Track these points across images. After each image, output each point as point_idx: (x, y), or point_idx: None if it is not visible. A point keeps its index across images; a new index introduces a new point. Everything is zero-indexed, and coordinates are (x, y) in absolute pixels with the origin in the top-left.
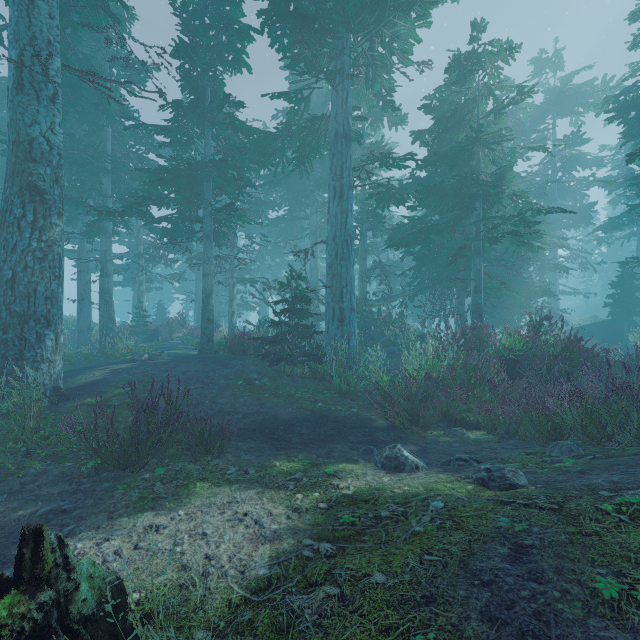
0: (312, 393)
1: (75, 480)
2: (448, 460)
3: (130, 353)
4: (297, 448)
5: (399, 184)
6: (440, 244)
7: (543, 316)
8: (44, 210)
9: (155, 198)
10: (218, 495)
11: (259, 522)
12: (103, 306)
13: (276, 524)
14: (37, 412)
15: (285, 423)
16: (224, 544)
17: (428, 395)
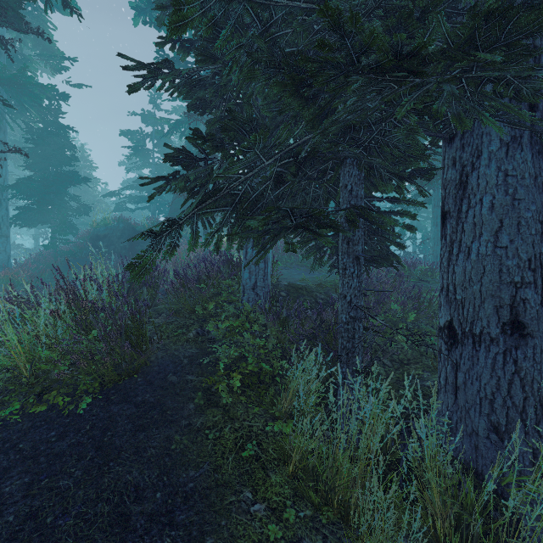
0: None
1: None
2: None
3: None
4: None
5: None
6: None
7: None
8: None
9: None
10: None
11: None
12: None
13: None
14: None
15: None
16: None
17: None
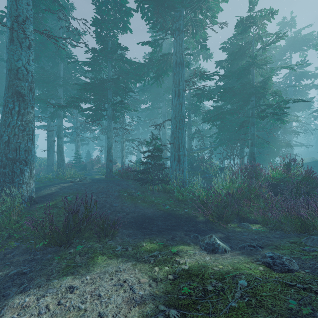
0: (163, 200)
1: (33, 252)
2: (243, 246)
3: (71, 177)
4: (155, 234)
5: (208, 89)
6: (231, 120)
7: (291, 159)
8: (24, 105)
9: (83, 98)
10: (110, 265)
11: (132, 288)
12: (58, 153)
13: (142, 290)
14: (18, 211)
15: (149, 218)
16: (110, 305)
17: (228, 204)
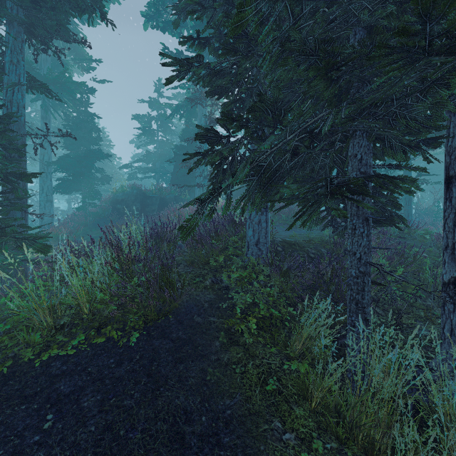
0: None
1: None
2: None
3: None
4: None
5: None
6: None
7: None
8: None
9: None
10: None
11: None
12: None
13: None
14: None
15: None
16: None
17: None
